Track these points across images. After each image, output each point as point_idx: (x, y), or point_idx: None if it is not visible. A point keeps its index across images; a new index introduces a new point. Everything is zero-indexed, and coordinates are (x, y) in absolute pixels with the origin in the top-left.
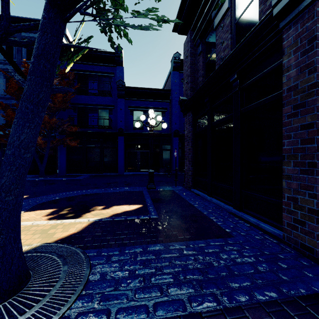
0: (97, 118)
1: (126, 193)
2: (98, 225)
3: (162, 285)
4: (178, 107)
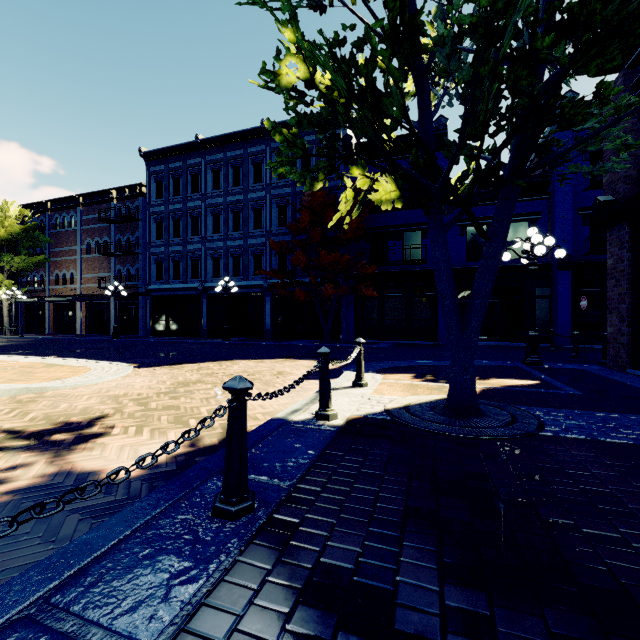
0: (405, 248)
1: (490, 367)
2: (495, 392)
3: (638, 433)
4: (569, 206)
